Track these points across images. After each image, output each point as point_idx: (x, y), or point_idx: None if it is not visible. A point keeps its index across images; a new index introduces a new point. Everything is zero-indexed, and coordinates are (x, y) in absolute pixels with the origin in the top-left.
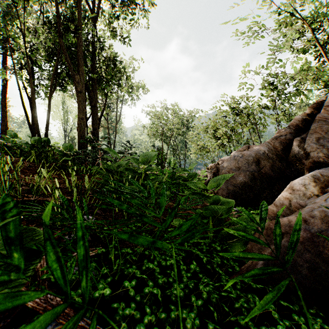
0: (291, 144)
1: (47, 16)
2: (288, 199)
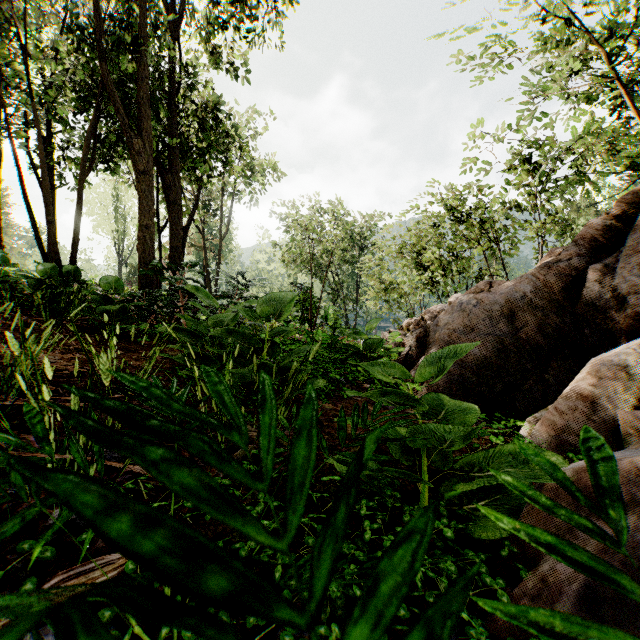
0: (582, 278)
1: (75, 15)
2: (587, 399)
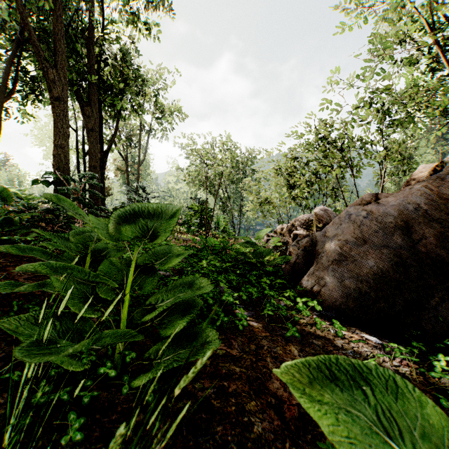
0: None
1: None
2: None
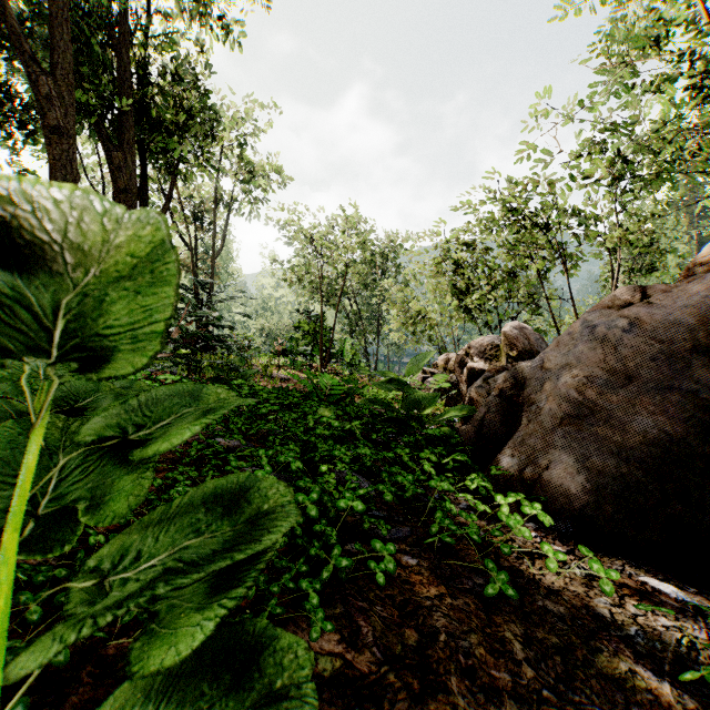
0: None
1: None
2: None
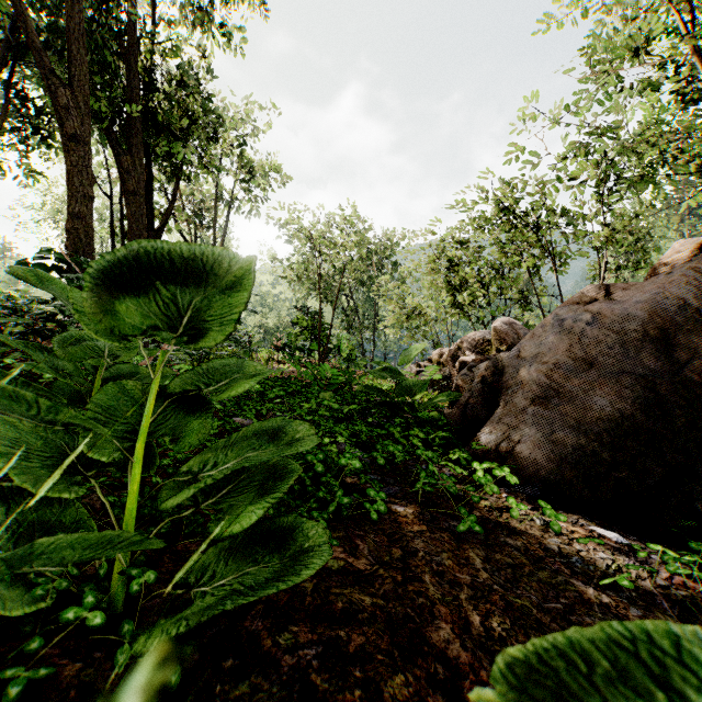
0: None
1: None
2: None
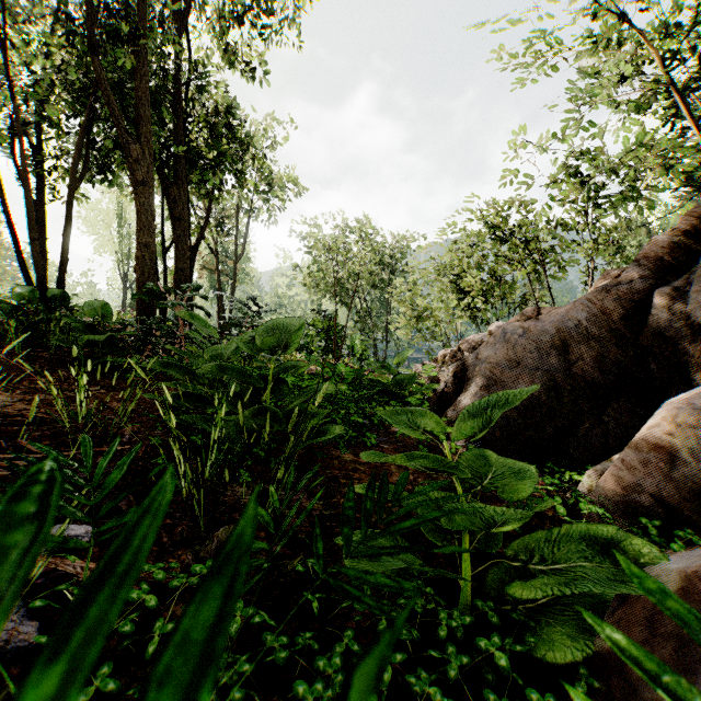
0: (646, 303)
1: (62, 2)
2: (663, 450)
